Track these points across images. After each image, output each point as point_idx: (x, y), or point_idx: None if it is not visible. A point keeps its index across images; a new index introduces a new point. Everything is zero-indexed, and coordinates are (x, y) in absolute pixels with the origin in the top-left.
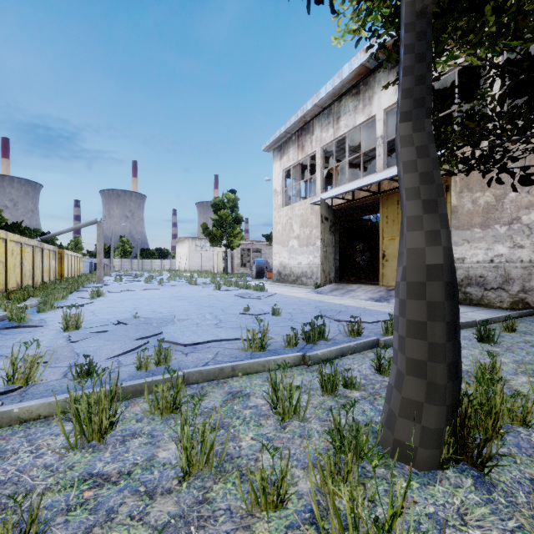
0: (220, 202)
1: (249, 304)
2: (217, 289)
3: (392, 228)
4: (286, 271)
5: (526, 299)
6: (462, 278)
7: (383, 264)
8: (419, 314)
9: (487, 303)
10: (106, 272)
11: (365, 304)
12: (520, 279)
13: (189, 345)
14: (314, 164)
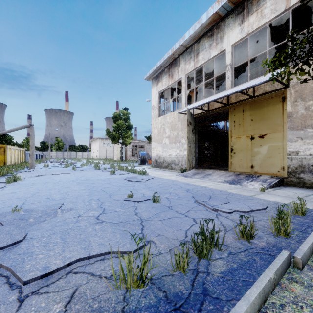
0: (118, 115)
1: (133, 188)
2: (112, 174)
3: (238, 129)
4: (161, 160)
5: None
6: (296, 166)
7: (231, 155)
8: None
9: None
10: (43, 160)
11: (224, 187)
12: None
13: (33, 281)
14: (178, 90)
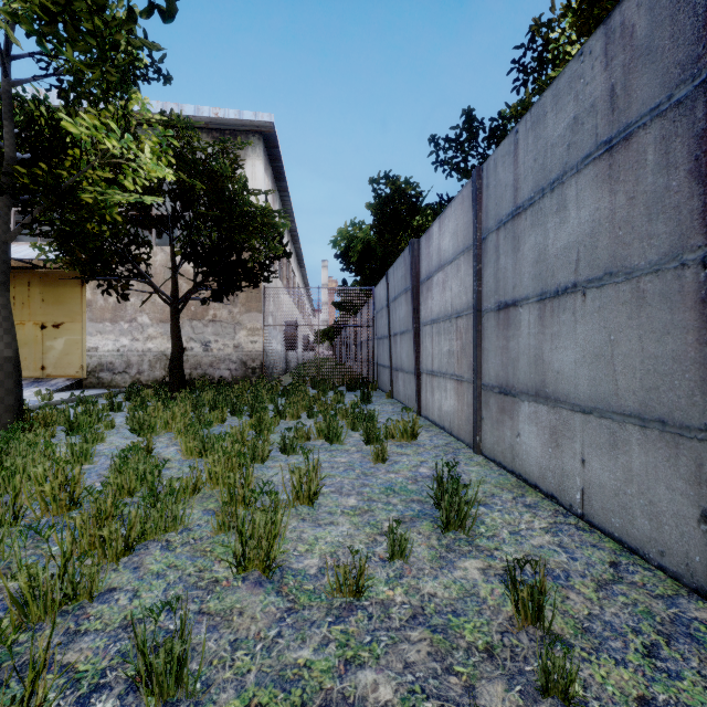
0: None
1: None
2: None
3: (22, 311)
4: None
5: (141, 378)
6: (97, 365)
7: None
8: (1, 377)
9: (116, 384)
10: None
11: None
12: (137, 364)
13: None
14: None
